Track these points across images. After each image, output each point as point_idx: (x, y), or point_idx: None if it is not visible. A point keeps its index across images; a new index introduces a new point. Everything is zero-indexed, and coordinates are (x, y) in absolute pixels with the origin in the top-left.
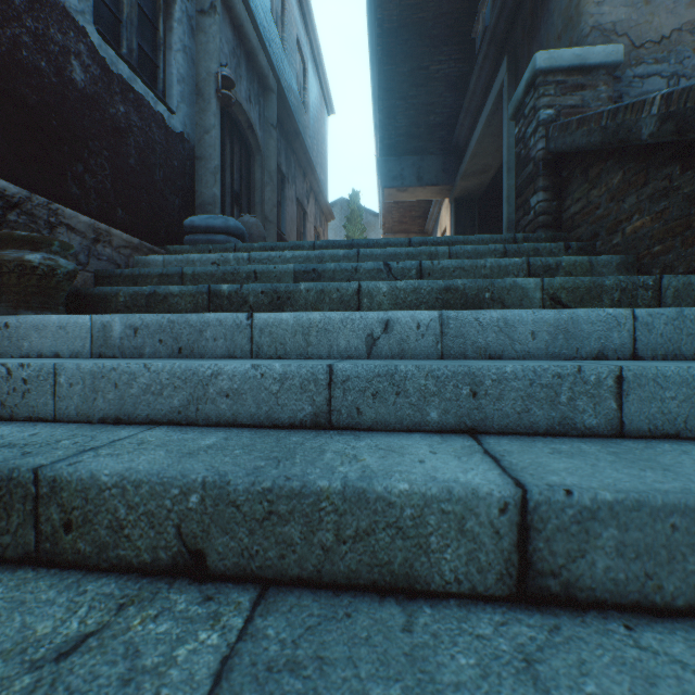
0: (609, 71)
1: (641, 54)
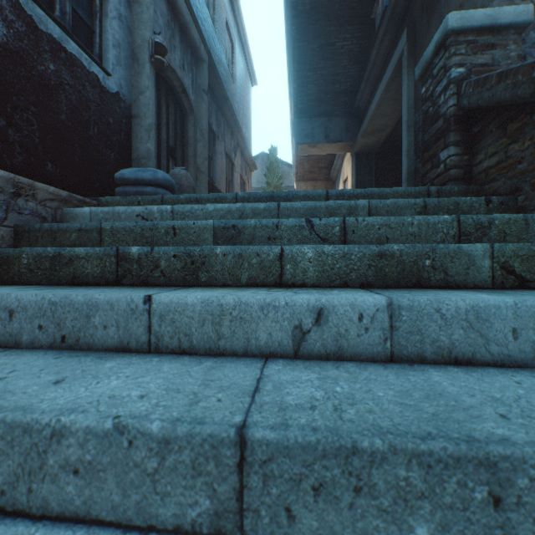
0: (519, 30)
1: None
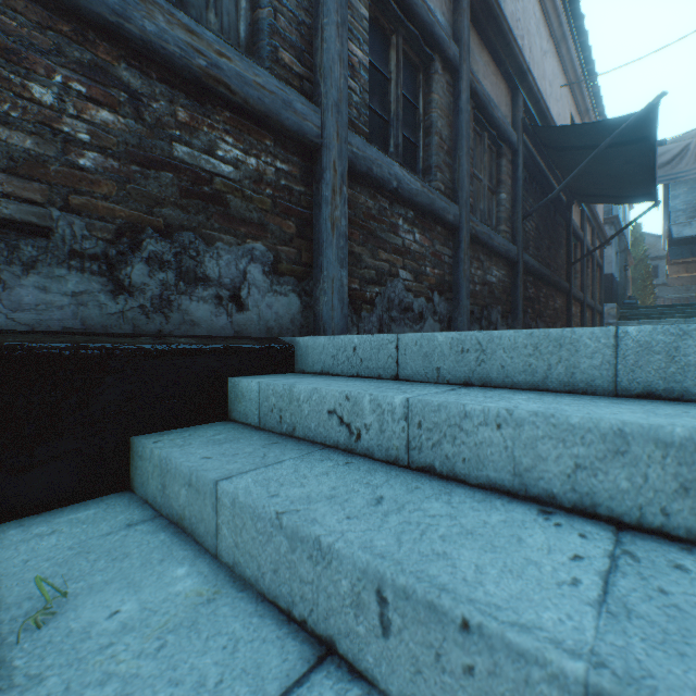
0: None
1: None
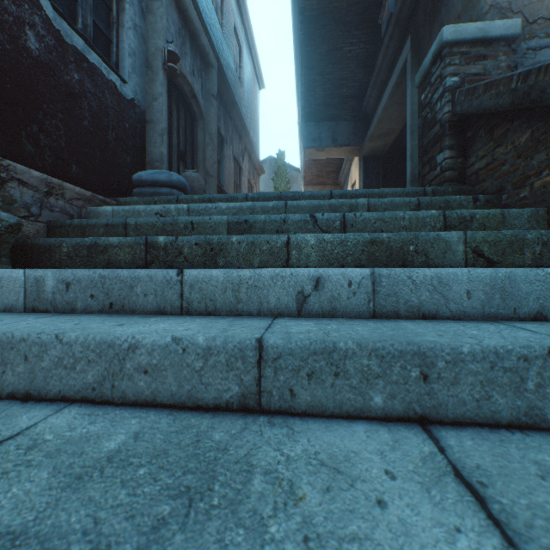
0: (508, 42)
1: (534, 29)
